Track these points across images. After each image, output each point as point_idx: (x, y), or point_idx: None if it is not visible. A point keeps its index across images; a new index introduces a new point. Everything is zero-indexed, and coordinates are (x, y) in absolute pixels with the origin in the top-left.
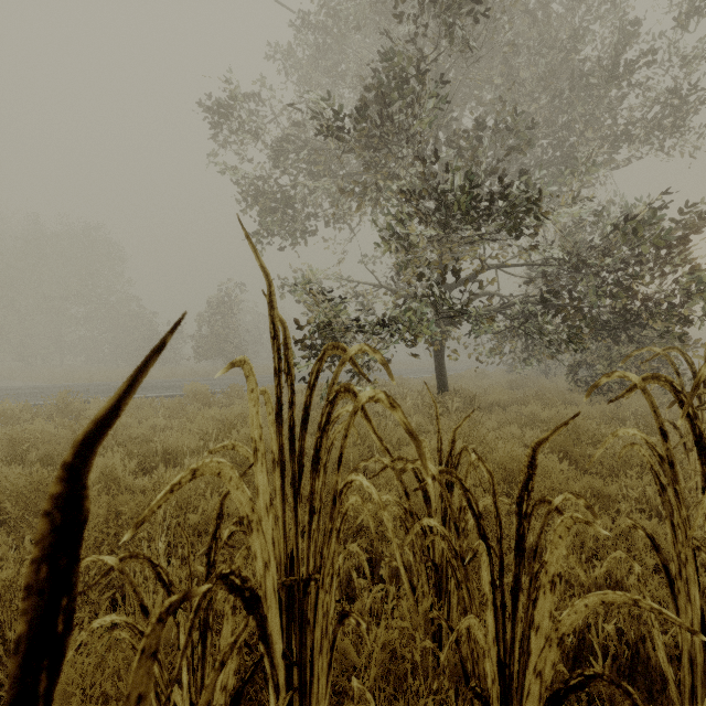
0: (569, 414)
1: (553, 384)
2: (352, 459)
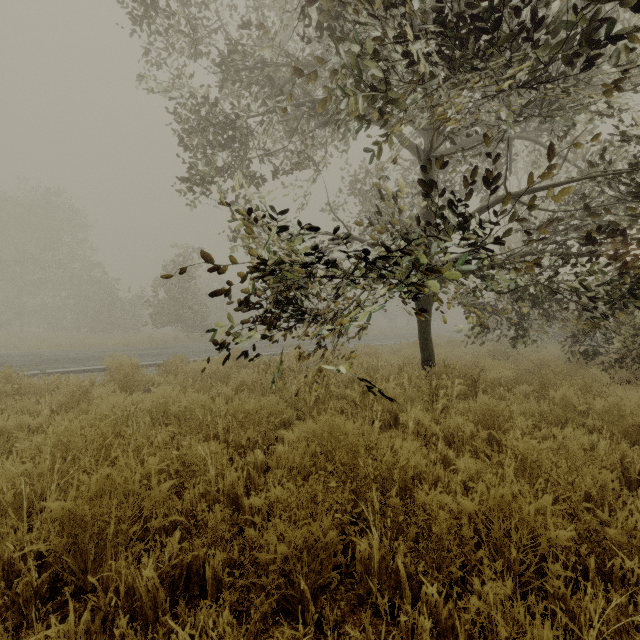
0: (634, 406)
1: (545, 354)
2: (323, 547)
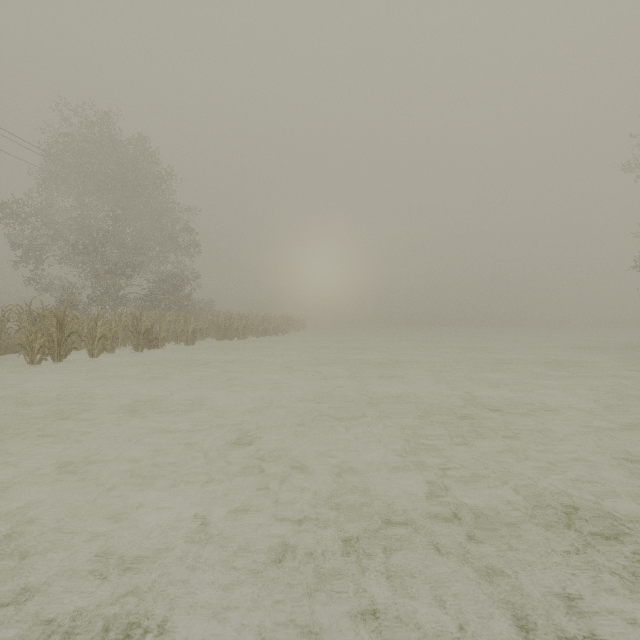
0: None
1: None
2: None
